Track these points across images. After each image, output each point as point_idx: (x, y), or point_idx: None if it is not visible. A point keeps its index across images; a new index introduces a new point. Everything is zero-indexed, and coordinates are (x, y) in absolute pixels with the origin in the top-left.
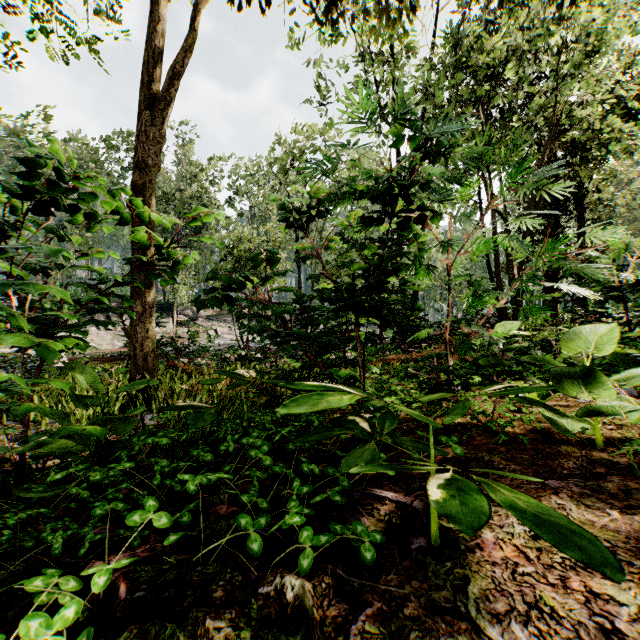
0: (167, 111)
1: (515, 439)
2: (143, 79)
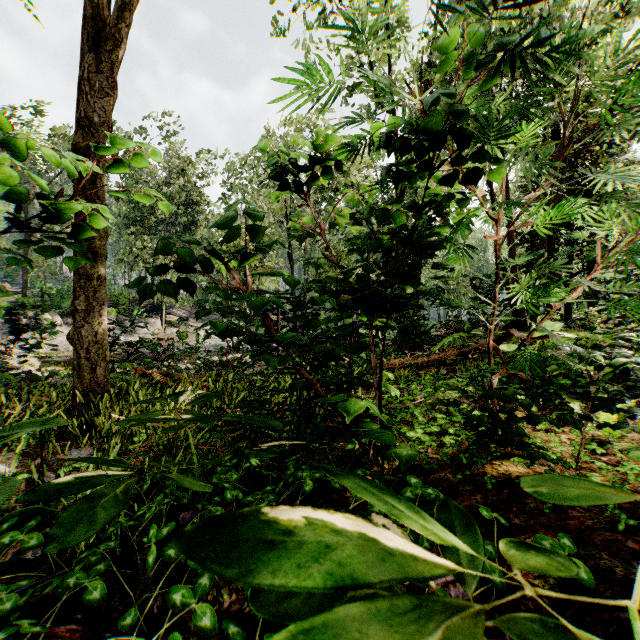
0: (121, 56)
1: (637, 517)
2: (91, 16)
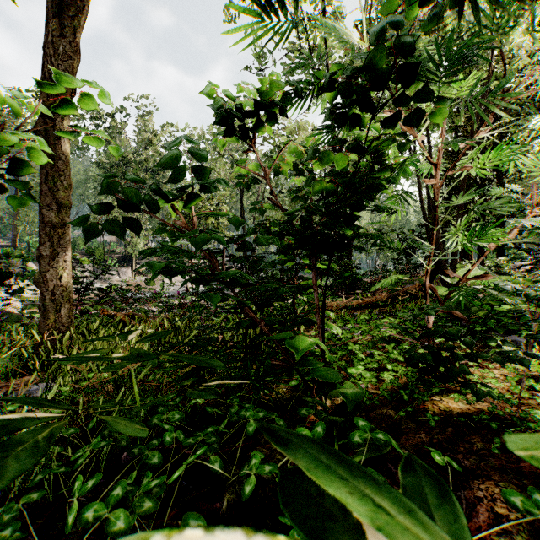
0: (84, 23)
1: None
2: None
